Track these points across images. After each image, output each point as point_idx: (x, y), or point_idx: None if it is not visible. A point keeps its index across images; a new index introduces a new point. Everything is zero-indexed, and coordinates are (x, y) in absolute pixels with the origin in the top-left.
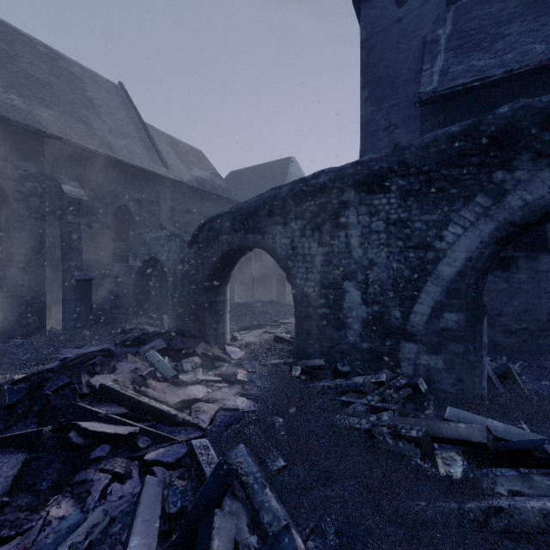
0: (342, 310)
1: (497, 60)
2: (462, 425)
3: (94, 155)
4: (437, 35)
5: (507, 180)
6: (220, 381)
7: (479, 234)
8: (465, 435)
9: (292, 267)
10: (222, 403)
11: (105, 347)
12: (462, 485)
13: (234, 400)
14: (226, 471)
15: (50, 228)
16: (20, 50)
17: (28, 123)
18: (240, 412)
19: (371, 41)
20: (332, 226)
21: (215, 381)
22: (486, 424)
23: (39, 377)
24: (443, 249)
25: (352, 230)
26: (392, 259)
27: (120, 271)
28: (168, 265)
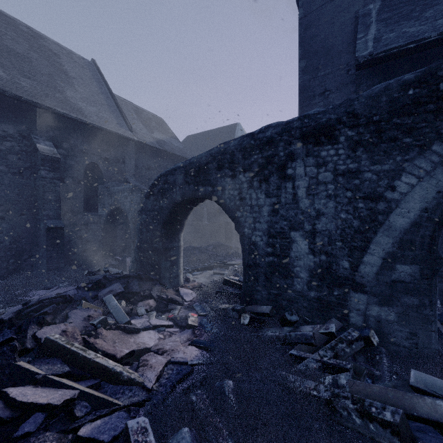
0: (289, 259)
1: (428, 26)
2: (442, 403)
3: (67, 118)
4: (369, 9)
5: None
6: (172, 326)
7: (436, 183)
8: None
9: (240, 217)
10: (170, 355)
11: (67, 291)
12: None
13: (183, 351)
14: None
15: (27, 182)
16: (3, 28)
17: (6, 89)
18: (188, 367)
19: (308, 18)
20: (279, 177)
21: (167, 325)
22: None
23: None
24: (395, 199)
25: (299, 181)
26: (340, 209)
27: (90, 220)
28: (131, 215)
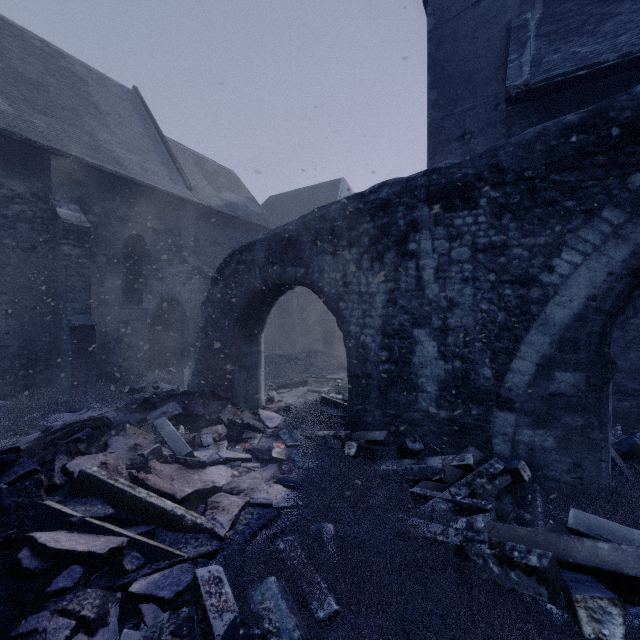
0: (411, 367)
1: (606, 45)
2: (605, 546)
3: (99, 172)
4: (525, 20)
5: None
6: (250, 460)
7: (607, 262)
8: (611, 562)
9: (345, 310)
10: (249, 495)
11: (103, 413)
12: None
13: (266, 490)
14: (243, 639)
15: (42, 261)
16: (8, 43)
17: (14, 130)
18: (273, 510)
19: (441, 30)
20: (397, 255)
21: (243, 459)
22: (632, 537)
23: None
24: (553, 284)
25: (425, 260)
26: (480, 298)
27: (132, 316)
28: (190, 308)
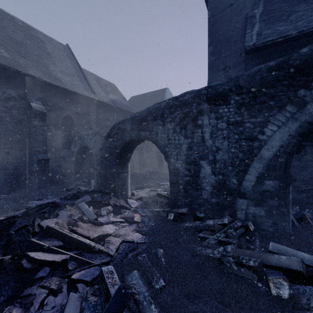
0: (199, 178)
1: (292, 26)
2: (283, 257)
3: (51, 85)
4: (254, 13)
5: (307, 95)
6: (123, 222)
7: (288, 130)
8: (286, 264)
9: (168, 151)
10: (124, 237)
11: (54, 200)
12: (286, 300)
13: (131, 235)
14: (123, 294)
15: (24, 128)
16: (7, 24)
17: (11, 66)
18: (135, 244)
19: (214, 18)
20: (192, 126)
21: (120, 221)
22: (297, 254)
23: (7, 221)
24: (264, 140)
25: (206, 128)
26: (231, 146)
27: (66, 154)
28: (94, 151)
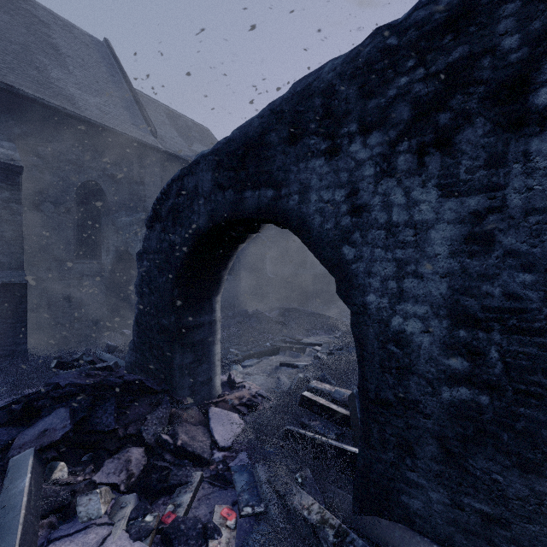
0: None
1: None
2: None
3: (46, 108)
4: None
5: None
6: None
7: None
8: None
9: (354, 261)
10: None
11: None
12: None
13: None
14: None
15: None
16: None
17: None
18: None
19: None
20: (495, 127)
21: None
22: None
23: None
24: None
25: None
26: None
27: (86, 271)
28: None
